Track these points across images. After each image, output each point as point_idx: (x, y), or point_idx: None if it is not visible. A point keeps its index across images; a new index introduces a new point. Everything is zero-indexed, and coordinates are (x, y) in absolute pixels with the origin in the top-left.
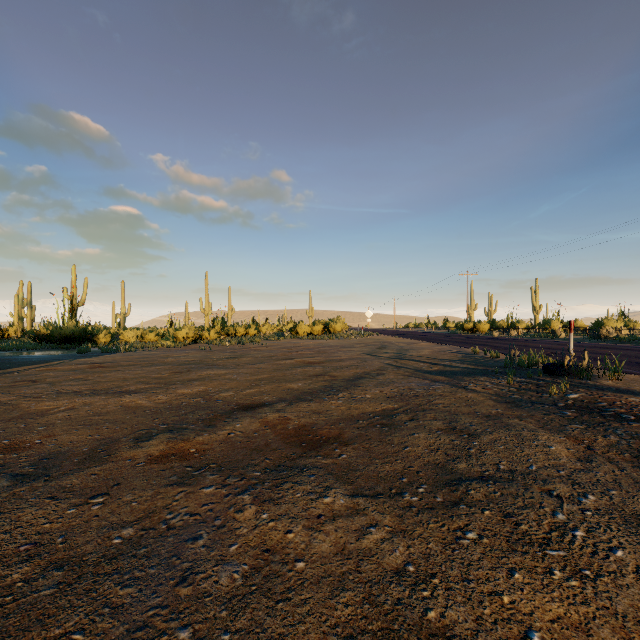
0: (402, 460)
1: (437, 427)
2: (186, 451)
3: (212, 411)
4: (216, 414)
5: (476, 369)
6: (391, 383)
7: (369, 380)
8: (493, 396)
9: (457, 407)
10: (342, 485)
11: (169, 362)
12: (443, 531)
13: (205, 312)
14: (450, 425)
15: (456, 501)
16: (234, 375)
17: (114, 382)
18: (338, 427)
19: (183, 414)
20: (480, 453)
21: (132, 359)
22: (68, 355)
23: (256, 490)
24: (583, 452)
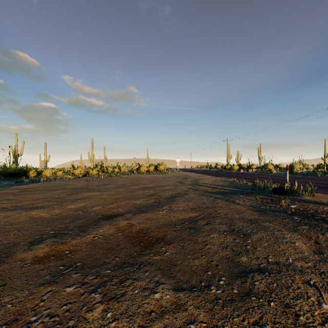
0: (205, 255)
1: (223, 229)
2: (62, 252)
3: (86, 220)
4: (88, 222)
5: (237, 190)
6: (192, 199)
7: (180, 198)
8: (250, 207)
9: (232, 215)
10: (167, 279)
11: (67, 188)
12: (245, 326)
13: (91, 160)
14: (230, 227)
15: (247, 292)
16: (103, 195)
17: (30, 201)
18: (163, 230)
19: (67, 223)
20: (254, 249)
21: (46, 186)
22: (9, 184)
23: (105, 287)
24: (314, 246)
